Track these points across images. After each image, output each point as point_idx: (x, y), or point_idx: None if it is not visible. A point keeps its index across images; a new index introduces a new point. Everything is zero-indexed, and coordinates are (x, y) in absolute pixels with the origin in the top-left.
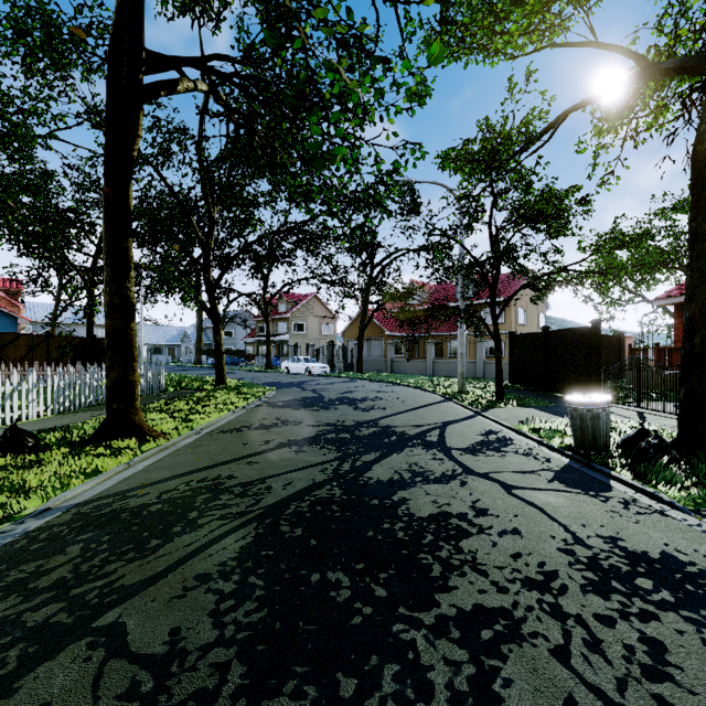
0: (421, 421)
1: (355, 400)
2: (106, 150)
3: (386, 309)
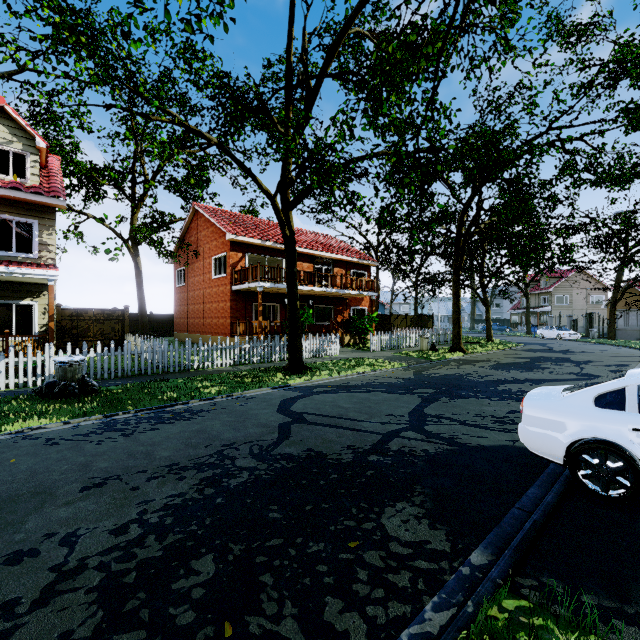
0: (593, 359)
1: (570, 352)
2: (454, 266)
3: None
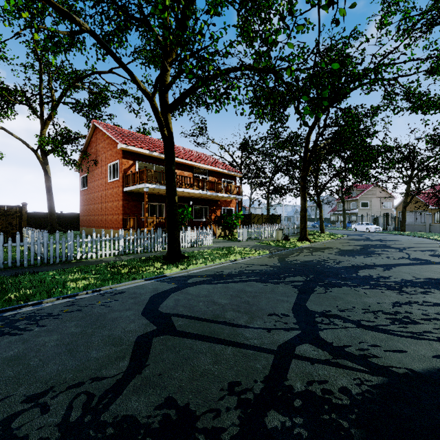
0: (406, 246)
1: (384, 240)
2: (302, 174)
3: (423, 194)
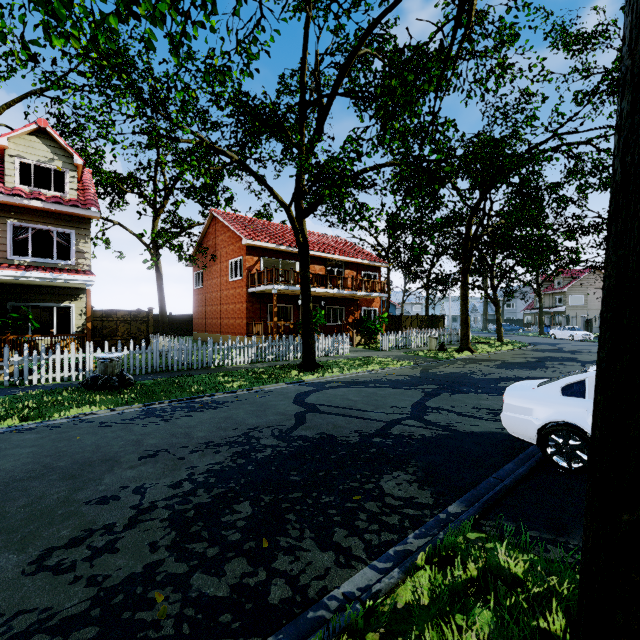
0: None
1: (579, 352)
2: (462, 268)
3: None
